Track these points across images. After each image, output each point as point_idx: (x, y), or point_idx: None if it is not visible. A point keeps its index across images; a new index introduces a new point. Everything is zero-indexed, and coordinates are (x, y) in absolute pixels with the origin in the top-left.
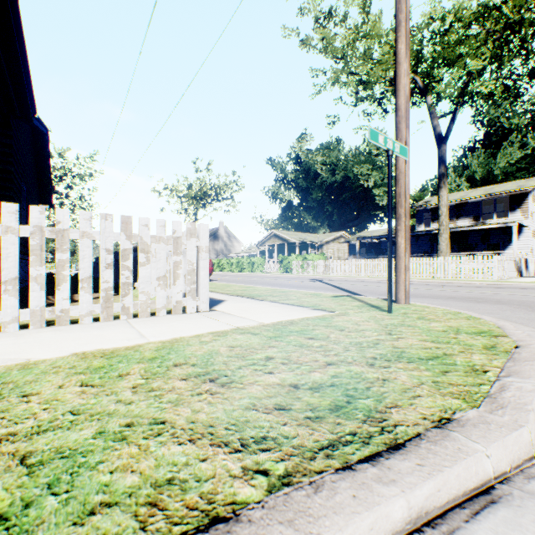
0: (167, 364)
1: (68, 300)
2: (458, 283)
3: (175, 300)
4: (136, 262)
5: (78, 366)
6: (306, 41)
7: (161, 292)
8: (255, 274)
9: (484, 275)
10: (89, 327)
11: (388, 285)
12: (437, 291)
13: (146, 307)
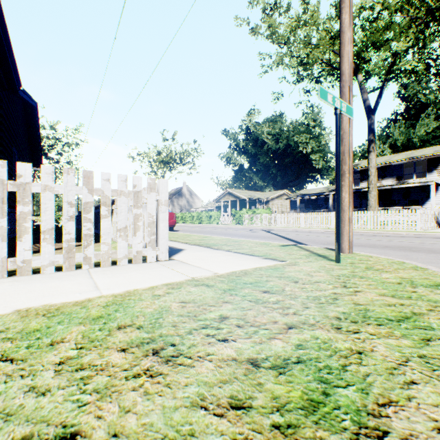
0: (111, 325)
1: (30, 251)
2: (387, 233)
3: (136, 250)
4: None
5: (11, 328)
6: (255, 29)
7: (122, 242)
8: (212, 225)
9: (408, 226)
10: (49, 277)
11: (336, 236)
12: (371, 240)
13: (108, 257)
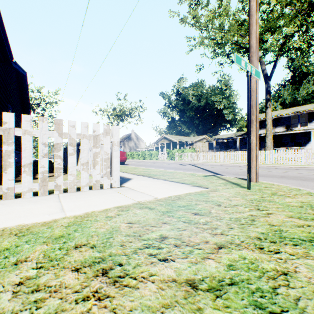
0: (69, 244)
1: (13, 180)
2: (280, 167)
3: (95, 180)
4: (77, 153)
5: None
6: (183, 19)
7: (85, 174)
8: (152, 161)
9: (295, 161)
10: (27, 201)
11: (247, 169)
12: (270, 172)
13: (73, 185)
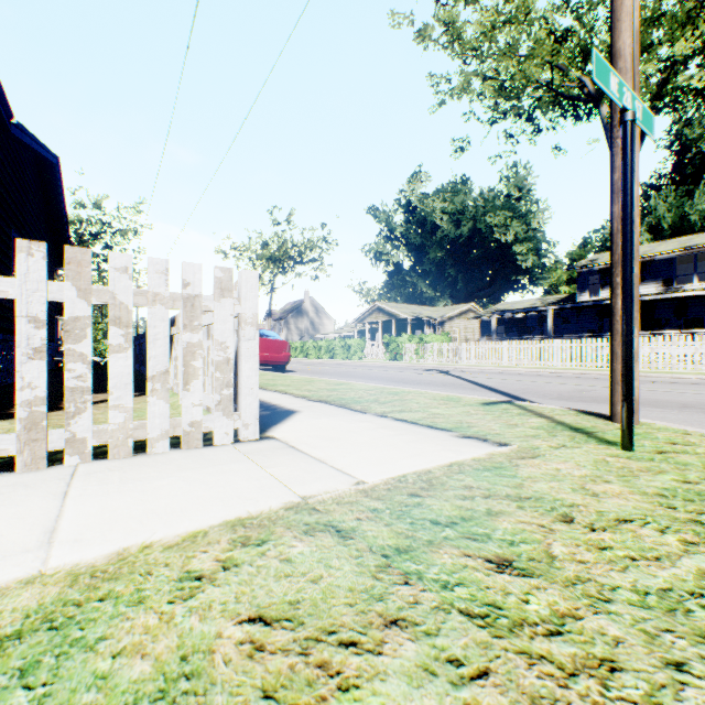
0: None
1: None
2: (660, 377)
3: (189, 420)
4: None
5: None
6: (423, 32)
7: (158, 404)
8: (351, 362)
9: (695, 364)
10: None
11: (624, 392)
12: (644, 391)
13: (125, 436)
